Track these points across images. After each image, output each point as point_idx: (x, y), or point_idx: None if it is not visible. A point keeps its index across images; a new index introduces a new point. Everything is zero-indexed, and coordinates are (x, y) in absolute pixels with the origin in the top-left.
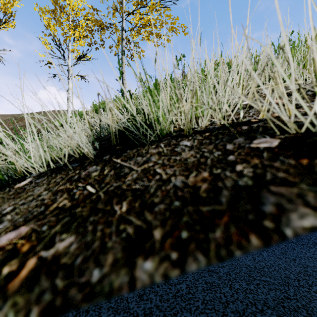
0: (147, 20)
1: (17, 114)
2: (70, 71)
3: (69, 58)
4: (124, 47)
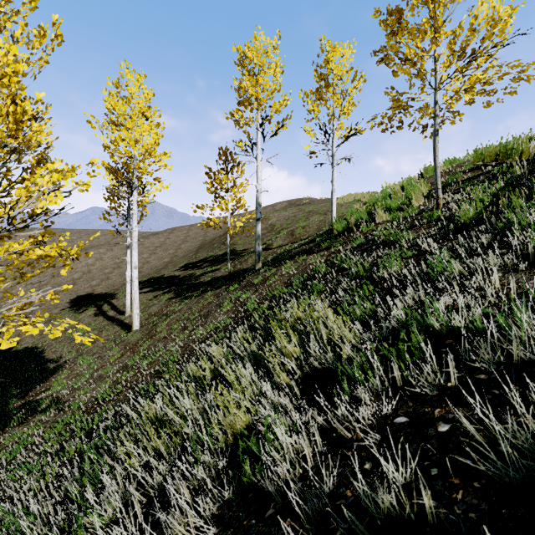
0: (475, 81)
1: (244, 213)
2: (335, 156)
3: (333, 140)
4: (437, 126)
